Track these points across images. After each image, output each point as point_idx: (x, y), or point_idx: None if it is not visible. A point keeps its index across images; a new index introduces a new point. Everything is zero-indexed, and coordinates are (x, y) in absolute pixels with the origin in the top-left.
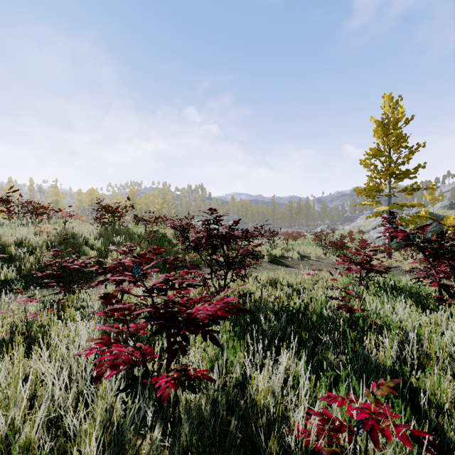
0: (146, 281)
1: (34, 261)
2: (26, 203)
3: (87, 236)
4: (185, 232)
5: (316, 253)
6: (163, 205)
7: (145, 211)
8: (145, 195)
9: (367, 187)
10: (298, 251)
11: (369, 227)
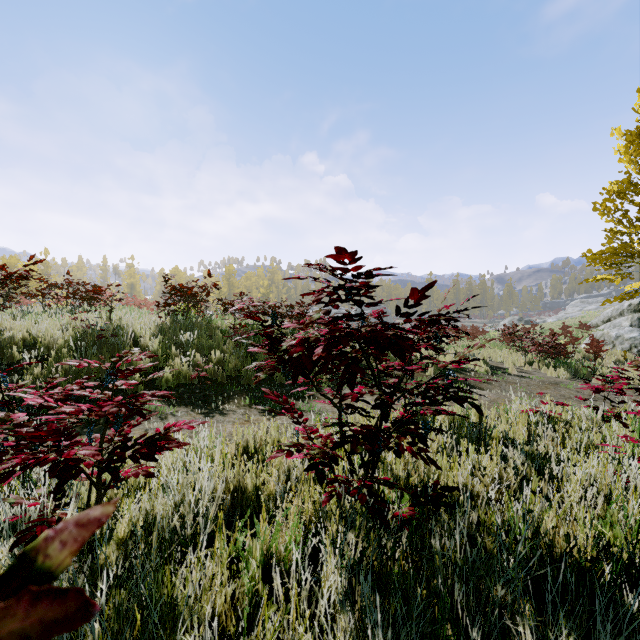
0: (223, 414)
1: (42, 375)
2: (78, 285)
3: (141, 332)
4: (277, 324)
5: (512, 362)
6: (270, 288)
7: (234, 293)
8: (246, 274)
9: (609, 249)
10: (484, 358)
11: (597, 318)
